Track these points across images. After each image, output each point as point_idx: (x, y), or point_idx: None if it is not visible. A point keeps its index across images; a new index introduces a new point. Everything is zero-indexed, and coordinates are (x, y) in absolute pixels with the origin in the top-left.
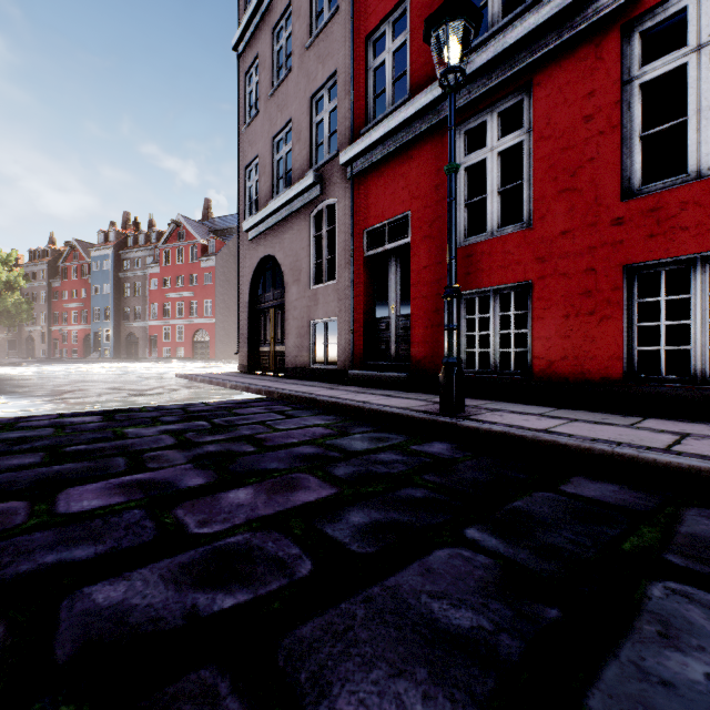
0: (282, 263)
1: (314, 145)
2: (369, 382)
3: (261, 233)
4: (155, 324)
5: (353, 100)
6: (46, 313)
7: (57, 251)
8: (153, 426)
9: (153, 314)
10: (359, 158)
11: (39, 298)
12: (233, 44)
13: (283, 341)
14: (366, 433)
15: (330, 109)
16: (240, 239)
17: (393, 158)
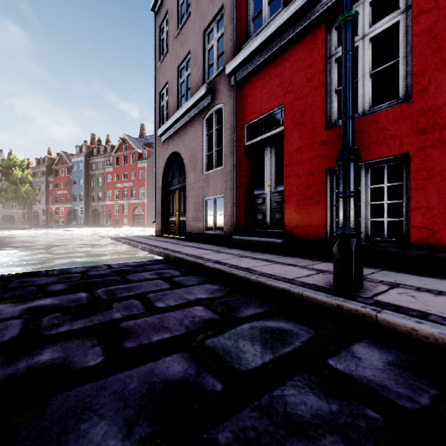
0: (184, 156)
1: (206, 67)
2: (249, 245)
3: (169, 136)
4: (110, 203)
5: (236, 23)
6: (45, 197)
7: (52, 159)
8: (28, 300)
9: (109, 197)
10: (241, 67)
11: (41, 188)
12: (151, 6)
13: (185, 213)
14: (255, 319)
15: (218, 36)
16: (156, 142)
17: (268, 63)
